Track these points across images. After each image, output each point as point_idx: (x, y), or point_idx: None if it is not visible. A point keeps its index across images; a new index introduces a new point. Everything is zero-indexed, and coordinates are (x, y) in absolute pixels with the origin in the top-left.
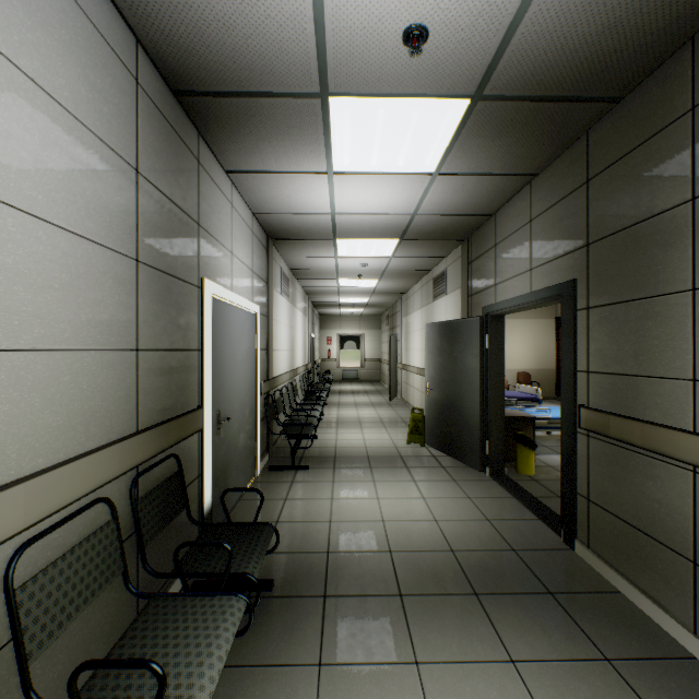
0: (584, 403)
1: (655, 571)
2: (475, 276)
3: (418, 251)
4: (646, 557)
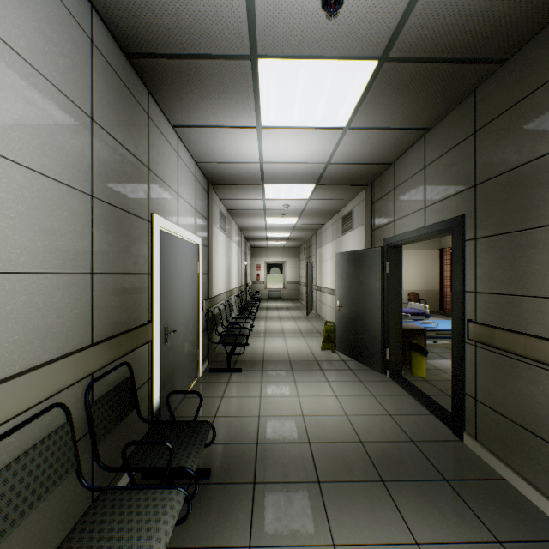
0: (472, 318)
1: (537, 463)
2: (377, 214)
3: (330, 194)
4: (528, 450)
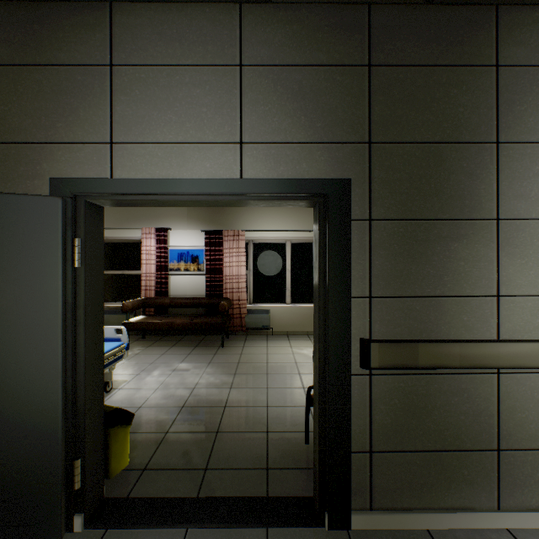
0: (365, 336)
1: (462, 480)
2: (9, 104)
3: None
4: (452, 473)
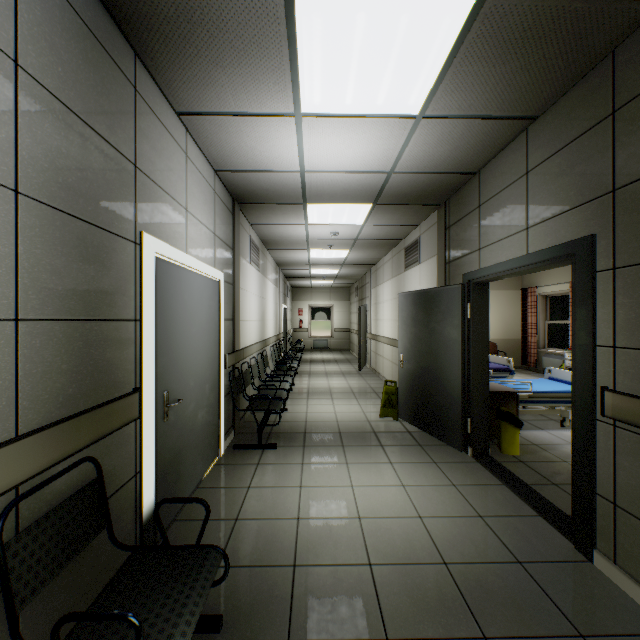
0: (609, 385)
1: None
2: (454, 242)
3: (392, 218)
4: None
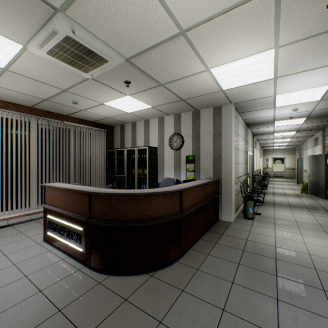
0: None
1: None
2: (325, 141)
3: (305, 132)
4: None
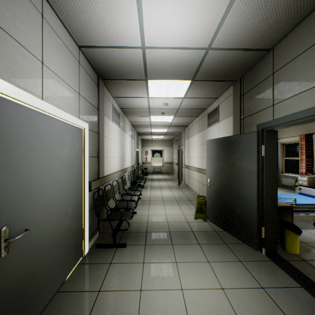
0: None
1: None
2: (248, 104)
3: (202, 92)
4: None
